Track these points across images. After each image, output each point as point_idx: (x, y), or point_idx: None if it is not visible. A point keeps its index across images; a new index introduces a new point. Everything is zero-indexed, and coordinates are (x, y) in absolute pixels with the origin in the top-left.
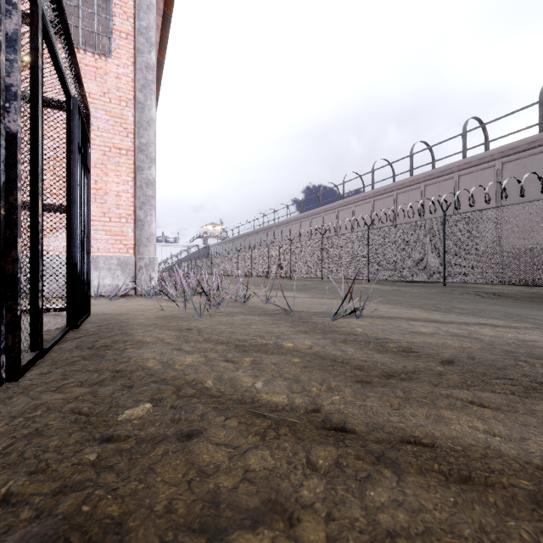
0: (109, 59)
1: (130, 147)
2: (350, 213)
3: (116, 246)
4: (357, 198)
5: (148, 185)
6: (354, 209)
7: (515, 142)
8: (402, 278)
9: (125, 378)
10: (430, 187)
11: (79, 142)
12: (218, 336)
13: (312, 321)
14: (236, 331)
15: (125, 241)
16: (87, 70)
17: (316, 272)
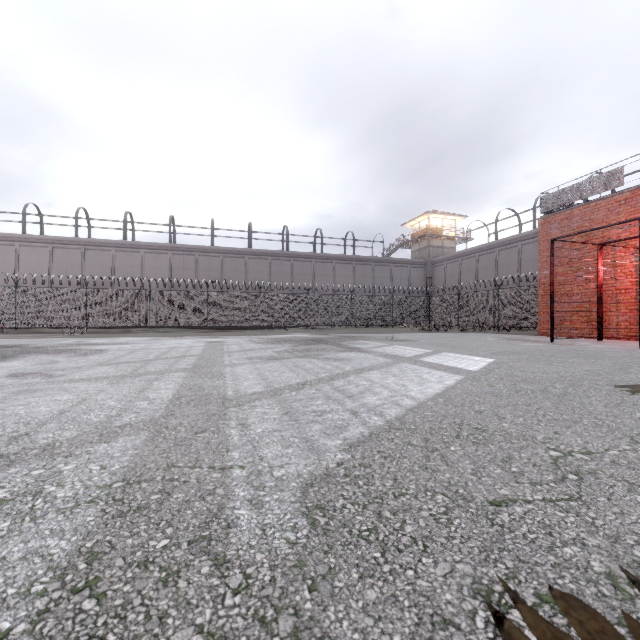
0: None
1: None
2: None
3: None
4: None
5: None
6: None
7: (62, 237)
8: None
9: None
10: None
11: None
12: None
13: None
14: None
15: None
16: None
17: None
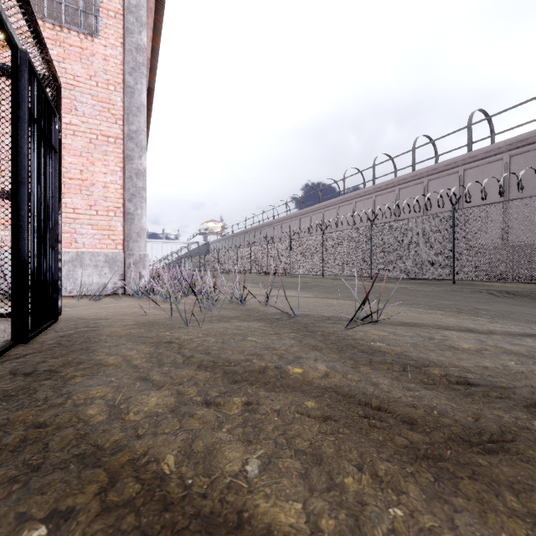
0: (96, 39)
1: (118, 134)
2: (351, 209)
3: (104, 241)
4: (358, 193)
5: (138, 175)
6: (354, 205)
7: (524, 134)
8: (408, 275)
9: (37, 446)
10: (434, 181)
11: (34, 110)
12: (203, 354)
13: (321, 331)
14: (227, 346)
15: (114, 236)
16: (72, 51)
17: (317, 269)
